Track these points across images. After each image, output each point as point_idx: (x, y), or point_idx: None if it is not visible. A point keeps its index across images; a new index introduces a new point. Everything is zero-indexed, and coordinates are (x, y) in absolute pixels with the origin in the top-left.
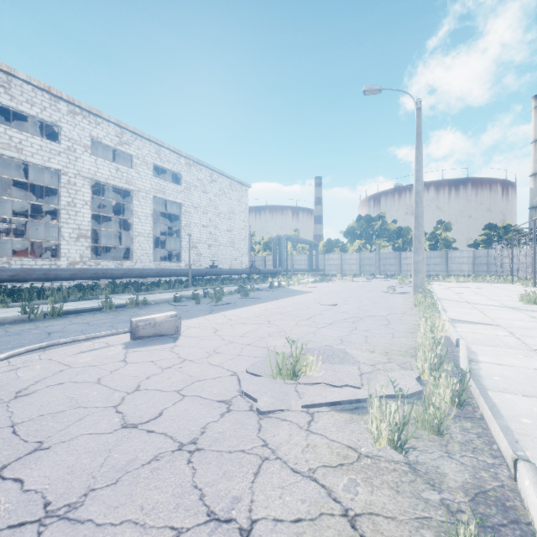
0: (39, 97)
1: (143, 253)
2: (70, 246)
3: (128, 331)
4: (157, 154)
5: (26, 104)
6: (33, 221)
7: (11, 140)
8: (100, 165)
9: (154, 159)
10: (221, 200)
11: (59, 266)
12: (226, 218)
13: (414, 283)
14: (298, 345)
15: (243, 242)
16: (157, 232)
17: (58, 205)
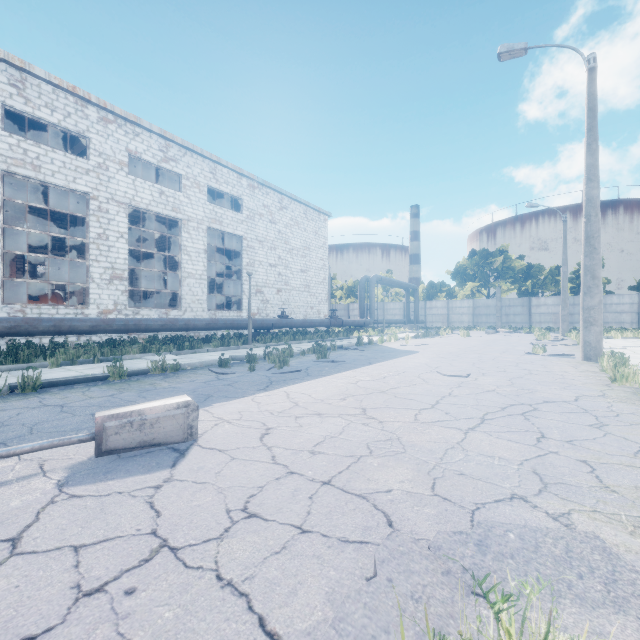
0: (62, 100)
1: (195, 300)
2: (101, 290)
3: (88, 439)
4: (212, 174)
5: (45, 109)
6: (74, 264)
7: (26, 155)
8: (139, 187)
9: (208, 180)
10: (294, 233)
11: (87, 315)
12: (299, 255)
13: (583, 340)
14: (442, 491)
15: (321, 286)
16: (213, 273)
17: (86, 239)
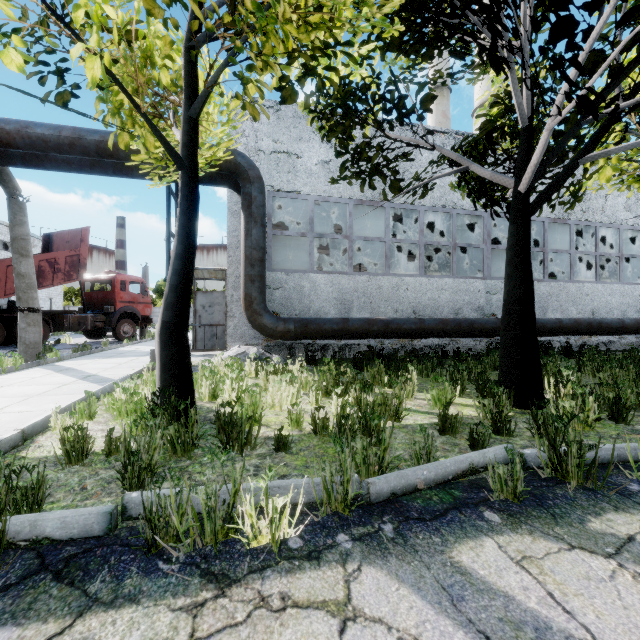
0: None
1: None
2: None
3: None
4: None
5: None
6: None
7: None
8: None
9: None
10: None
11: None
12: None
13: None
14: None
15: (59, 297)
16: None
17: None
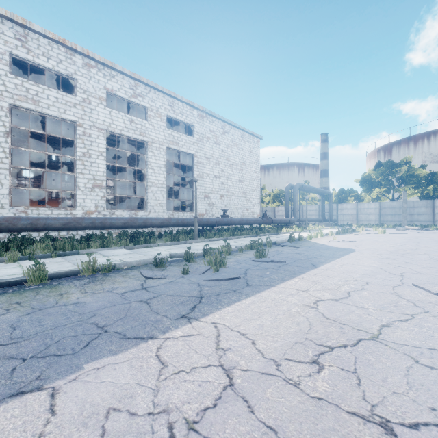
0: (55, 51)
1: (157, 203)
2: (85, 196)
3: None
4: (170, 106)
5: (42, 57)
6: None
7: (28, 92)
8: (114, 117)
9: (167, 111)
10: (233, 152)
11: (74, 215)
12: (237, 169)
13: None
14: None
15: (255, 193)
16: (173, 183)
17: (74, 156)
